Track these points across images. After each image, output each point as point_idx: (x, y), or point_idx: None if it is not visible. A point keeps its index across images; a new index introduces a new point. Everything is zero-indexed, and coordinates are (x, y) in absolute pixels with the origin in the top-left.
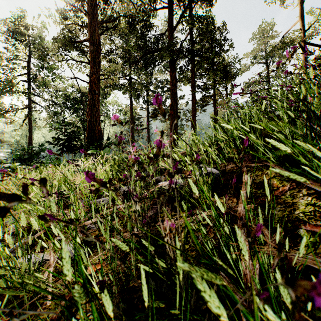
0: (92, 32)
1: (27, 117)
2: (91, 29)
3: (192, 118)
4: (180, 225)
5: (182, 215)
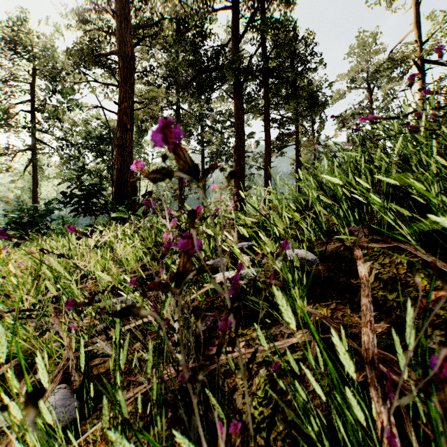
0: (122, 41)
1: (30, 162)
2: (120, 37)
3: (265, 164)
4: None
5: None
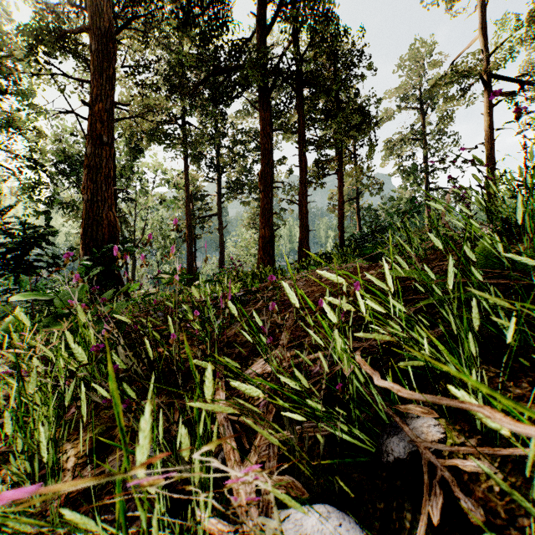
0: (95, 13)
1: None
2: (92, 6)
3: (300, 198)
4: None
5: None
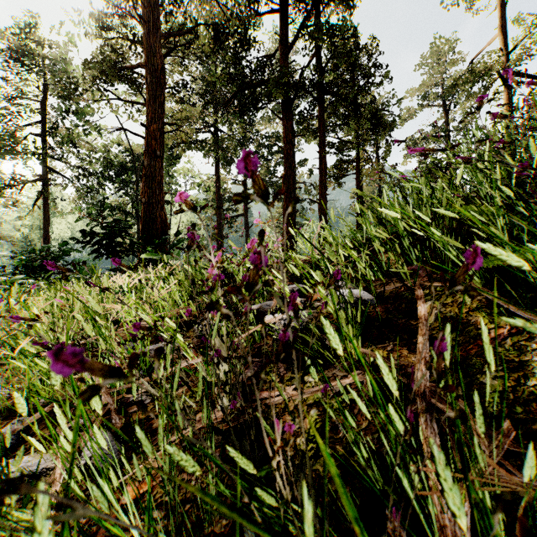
0: (151, 52)
1: (41, 195)
2: (148, 47)
3: (320, 197)
4: (304, 400)
5: (317, 436)
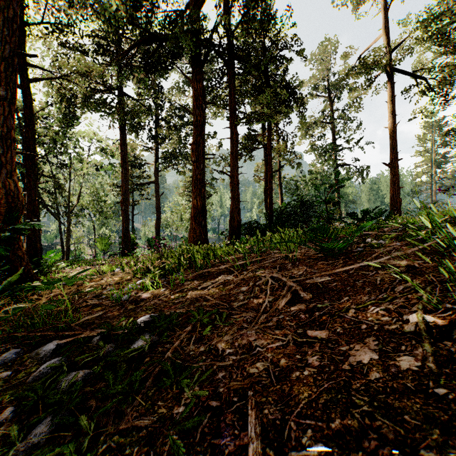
0: None
1: None
2: None
3: (232, 170)
4: None
5: None
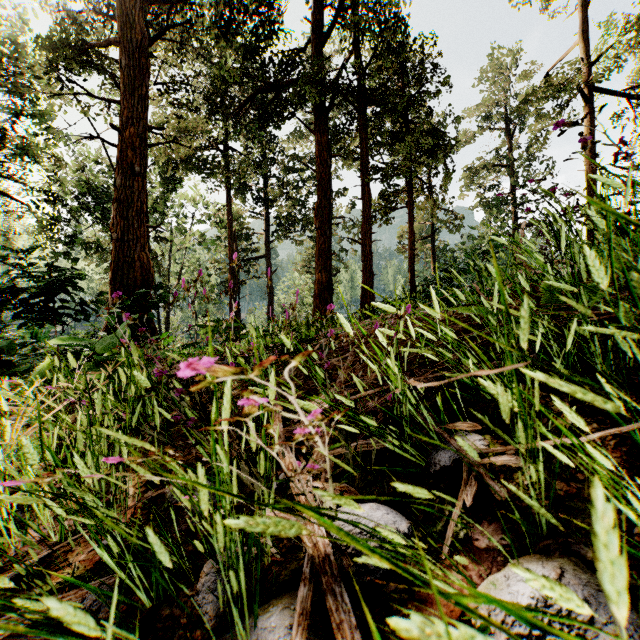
0: (126, 23)
1: None
2: (122, 16)
3: (364, 236)
4: None
5: None
